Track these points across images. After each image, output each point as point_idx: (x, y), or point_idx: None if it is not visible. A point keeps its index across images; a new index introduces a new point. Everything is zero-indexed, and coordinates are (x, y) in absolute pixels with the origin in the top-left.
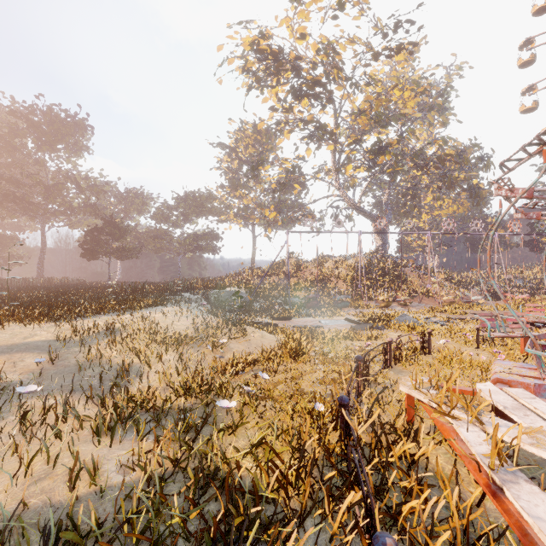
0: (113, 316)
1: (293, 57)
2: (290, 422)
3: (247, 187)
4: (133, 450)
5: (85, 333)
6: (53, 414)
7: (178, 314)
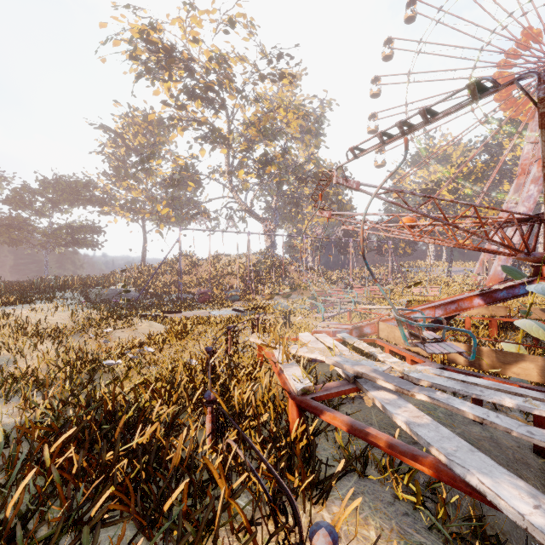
0: None
1: (186, 57)
2: (169, 375)
3: (137, 178)
4: (26, 396)
5: None
6: None
7: (52, 310)
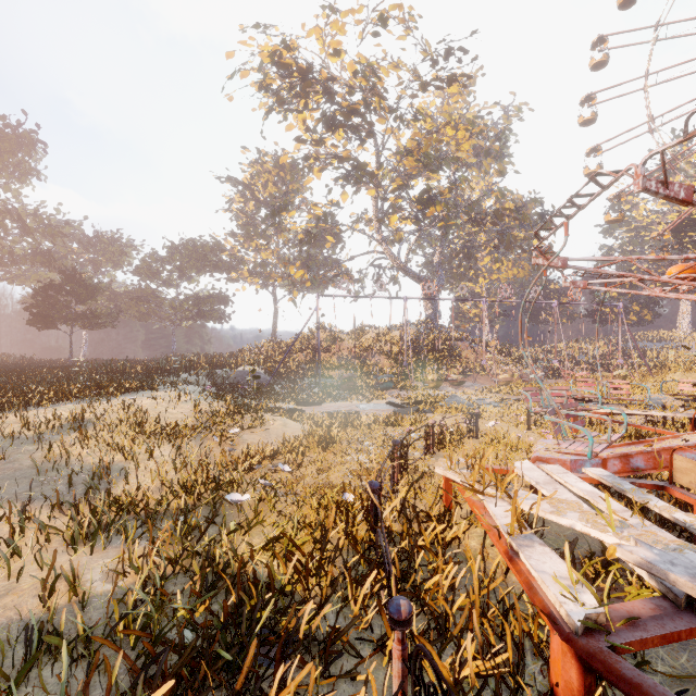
0: (82, 403)
1: (325, 77)
2: (314, 516)
3: (267, 236)
4: (123, 552)
5: (42, 427)
6: (4, 528)
7: (174, 400)
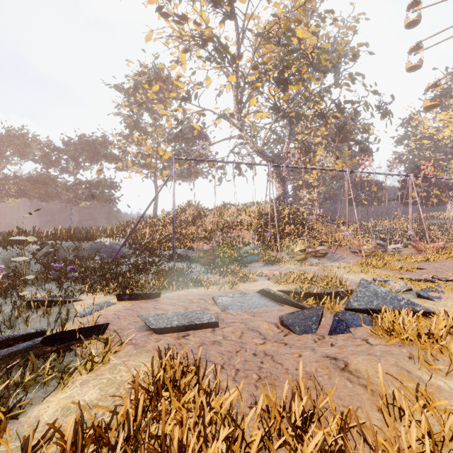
0: None
1: None
2: None
3: (146, 131)
4: None
5: None
6: None
7: None
